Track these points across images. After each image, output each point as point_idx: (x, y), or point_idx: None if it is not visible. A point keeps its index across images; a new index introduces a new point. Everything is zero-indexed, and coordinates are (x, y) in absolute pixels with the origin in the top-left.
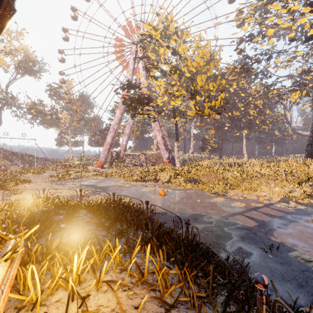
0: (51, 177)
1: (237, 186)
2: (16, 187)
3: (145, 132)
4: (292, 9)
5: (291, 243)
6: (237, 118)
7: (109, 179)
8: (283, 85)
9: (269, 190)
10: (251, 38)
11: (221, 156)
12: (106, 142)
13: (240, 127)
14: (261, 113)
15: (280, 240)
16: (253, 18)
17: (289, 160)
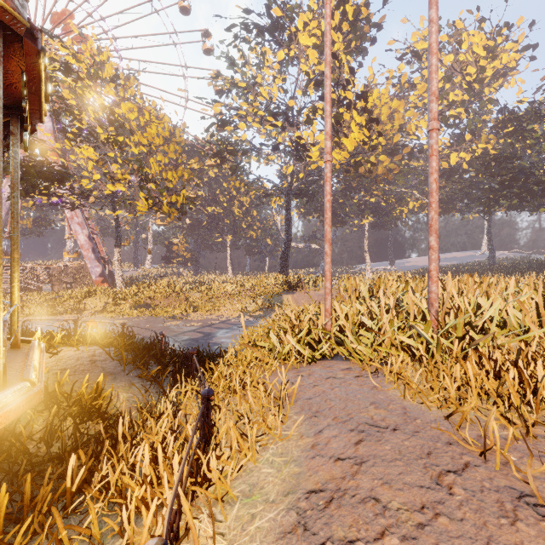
0: None
1: (202, 308)
2: None
3: (45, 222)
4: (259, 112)
5: (222, 341)
6: (219, 217)
7: None
8: (264, 186)
9: (232, 308)
10: (223, 124)
11: (198, 271)
12: None
13: (222, 231)
14: (249, 214)
15: (215, 341)
16: (222, 105)
17: (264, 275)
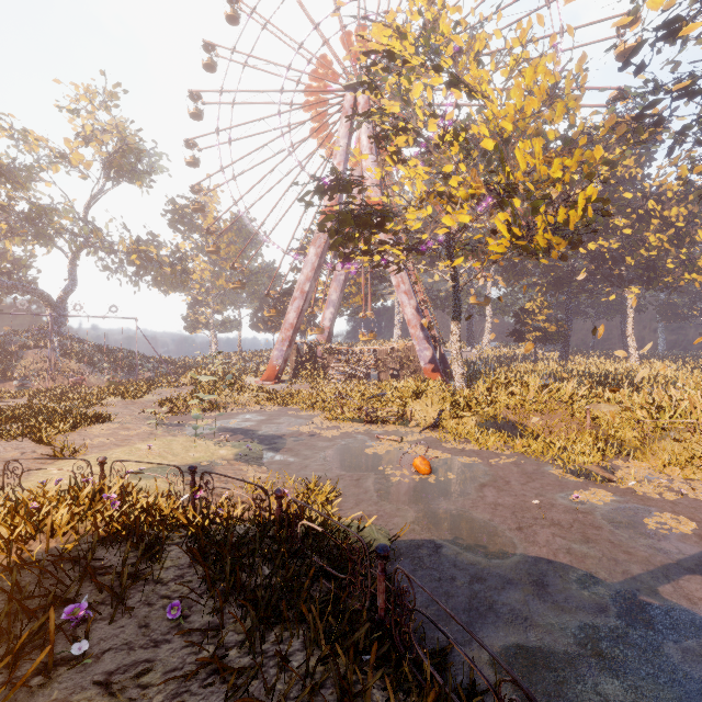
0: (160, 406)
1: (643, 450)
2: (73, 433)
3: (374, 297)
4: None
5: None
6: (613, 256)
7: (288, 412)
8: None
9: None
10: (672, 29)
11: (567, 353)
12: (286, 323)
13: (620, 280)
14: (682, 240)
15: None
16: None
17: None
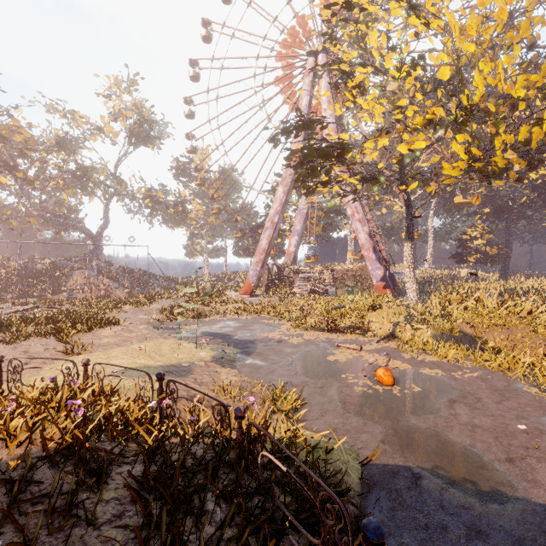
0: (160, 313)
1: None
2: (89, 334)
3: (331, 227)
4: None
5: None
6: None
7: (260, 320)
8: None
9: None
10: None
11: (507, 273)
12: (259, 248)
13: None
14: None
15: None
16: None
17: None
